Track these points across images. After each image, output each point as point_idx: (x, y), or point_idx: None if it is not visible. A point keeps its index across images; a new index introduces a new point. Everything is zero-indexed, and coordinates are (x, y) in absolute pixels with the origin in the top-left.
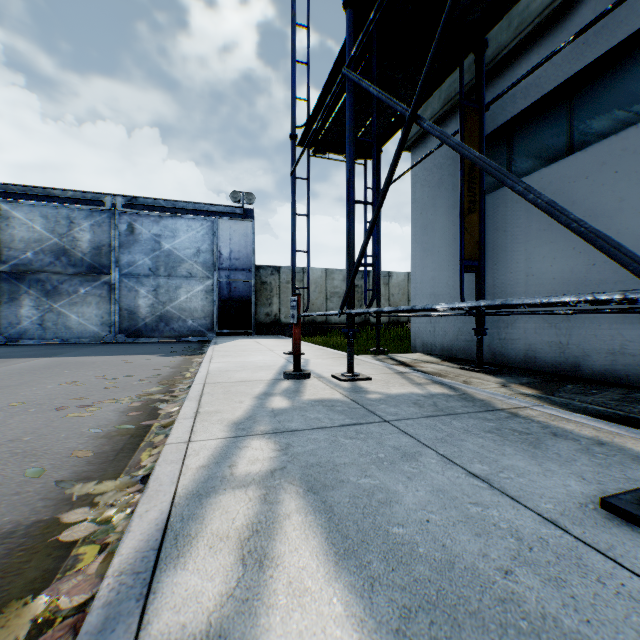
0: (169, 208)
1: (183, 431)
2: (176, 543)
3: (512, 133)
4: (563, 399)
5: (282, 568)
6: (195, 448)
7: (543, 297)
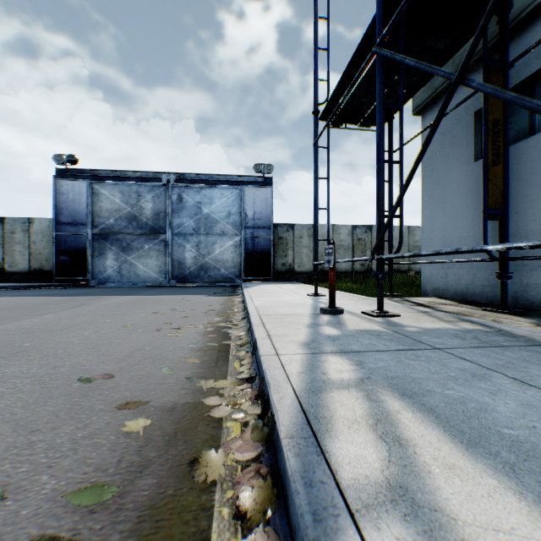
0: (207, 180)
1: (267, 347)
2: (319, 422)
3: (534, 86)
4: None
5: (420, 447)
6: (286, 359)
7: None
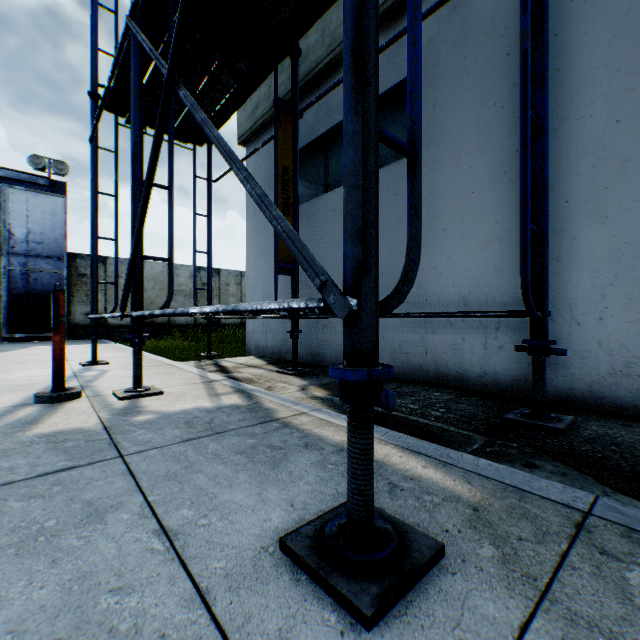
0: None
1: None
2: None
3: (328, 146)
4: None
5: None
6: None
7: (260, 303)
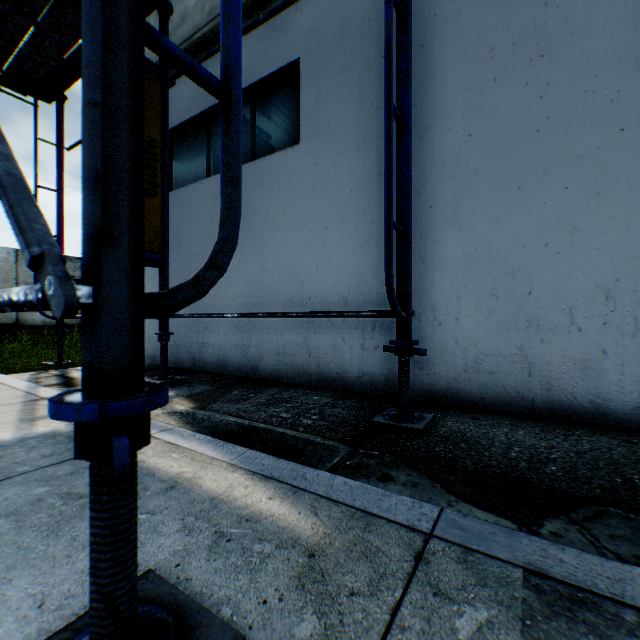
0: None
1: None
2: None
3: (211, 126)
4: (210, 412)
5: None
6: None
7: None
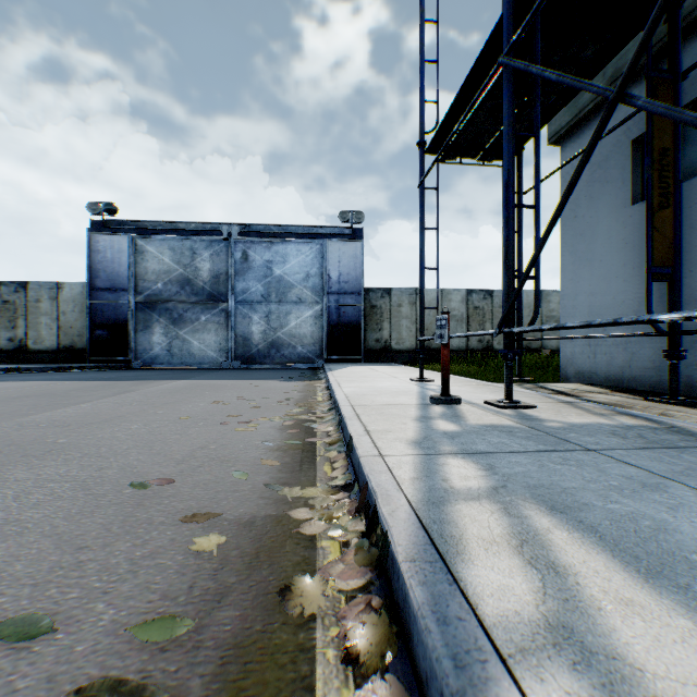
0: (280, 233)
1: (367, 446)
2: (446, 542)
3: None
4: None
5: (583, 577)
6: (393, 462)
7: None
